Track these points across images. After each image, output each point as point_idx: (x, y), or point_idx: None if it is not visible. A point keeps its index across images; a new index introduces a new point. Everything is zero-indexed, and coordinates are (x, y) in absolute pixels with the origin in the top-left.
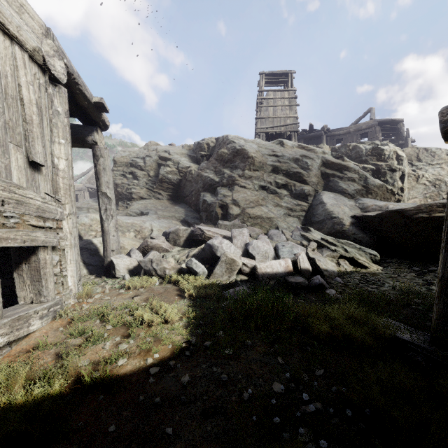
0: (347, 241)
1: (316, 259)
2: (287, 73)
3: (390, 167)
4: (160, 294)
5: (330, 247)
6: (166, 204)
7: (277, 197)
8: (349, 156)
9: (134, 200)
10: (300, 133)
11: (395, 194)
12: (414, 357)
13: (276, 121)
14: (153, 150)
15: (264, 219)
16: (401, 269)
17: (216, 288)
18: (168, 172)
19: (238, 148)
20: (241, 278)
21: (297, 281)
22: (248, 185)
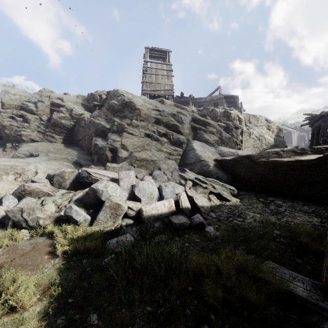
0: (213, 179)
1: (194, 197)
2: (165, 51)
3: (235, 125)
4: (24, 255)
5: (202, 185)
6: (59, 146)
7: (159, 144)
8: (209, 116)
9: (24, 142)
10: (174, 98)
11: (237, 145)
12: (321, 324)
13: (158, 86)
14: (47, 97)
15: (149, 161)
16: (252, 201)
17: (98, 237)
18: (61, 117)
19: (127, 100)
20: (127, 223)
21: (181, 221)
22: (136, 132)
